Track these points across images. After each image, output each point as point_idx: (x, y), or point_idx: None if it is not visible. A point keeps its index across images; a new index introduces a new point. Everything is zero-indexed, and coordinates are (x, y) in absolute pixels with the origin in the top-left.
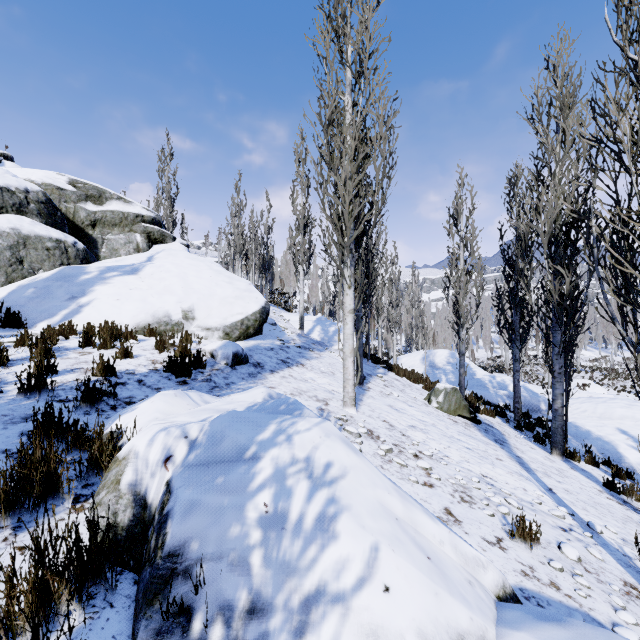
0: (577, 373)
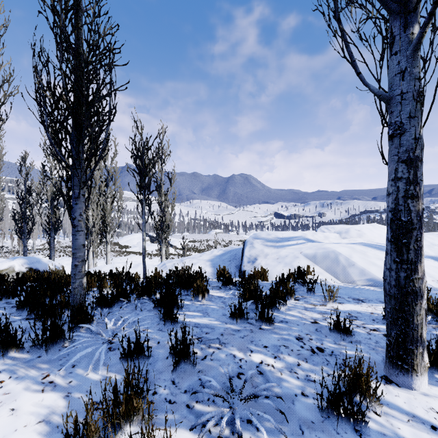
0: (34, 253)
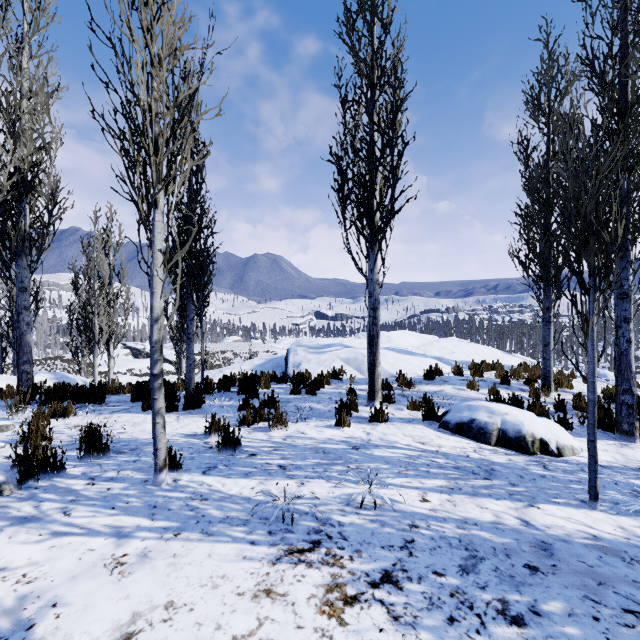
0: None
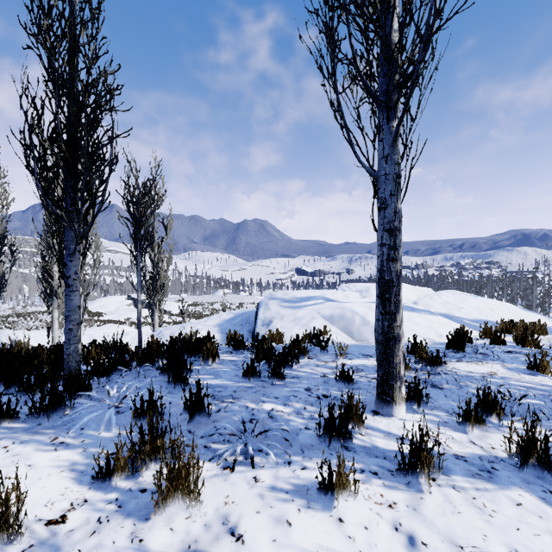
0: None
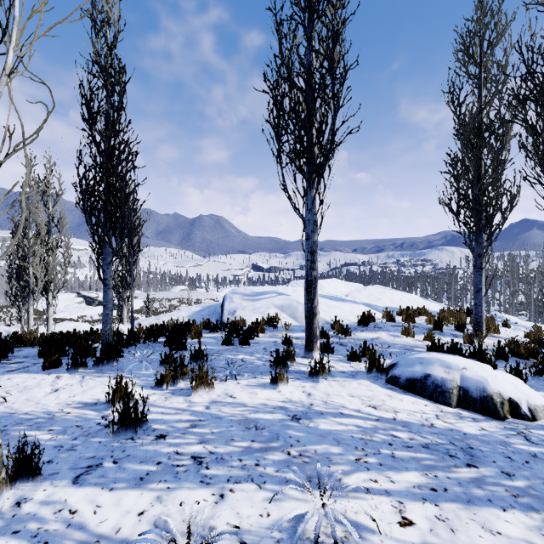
0: None
